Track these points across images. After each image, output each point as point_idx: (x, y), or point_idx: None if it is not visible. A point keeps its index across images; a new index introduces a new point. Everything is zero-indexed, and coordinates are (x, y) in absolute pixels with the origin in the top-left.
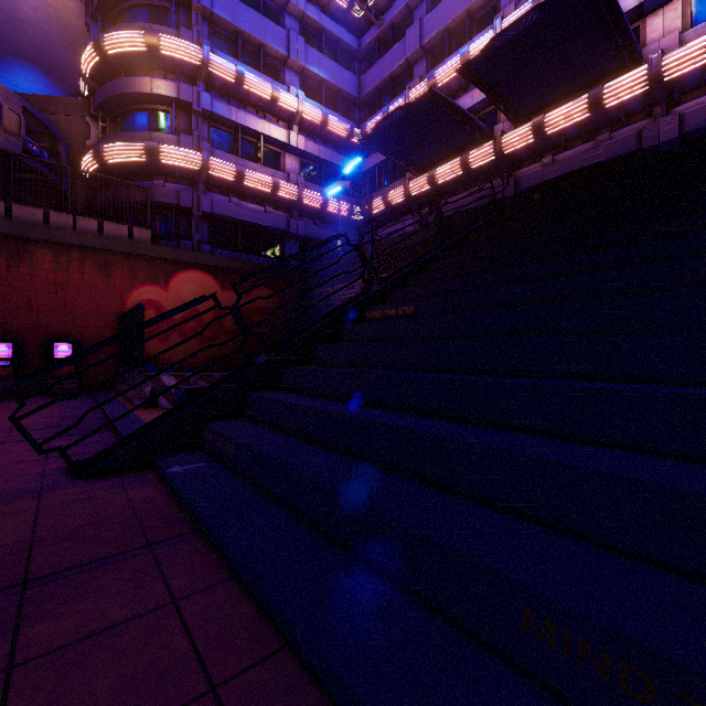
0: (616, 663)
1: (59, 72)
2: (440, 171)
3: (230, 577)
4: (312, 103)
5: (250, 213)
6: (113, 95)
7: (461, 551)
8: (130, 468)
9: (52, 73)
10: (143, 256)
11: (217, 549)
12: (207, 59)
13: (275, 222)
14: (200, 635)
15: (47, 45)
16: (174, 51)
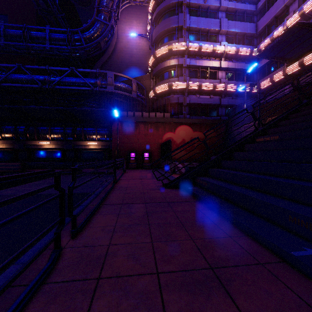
0: (309, 224)
1: (142, 66)
2: (307, 58)
3: (210, 209)
4: (231, 45)
5: (204, 100)
6: (158, 70)
7: (274, 204)
8: (176, 187)
9: (140, 67)
10: (167, 122)
11: (206, 204)
12: (188, 46)
13: (214, 101)
14: (206, 215)
15: (139, 59)
16: (177, 48)
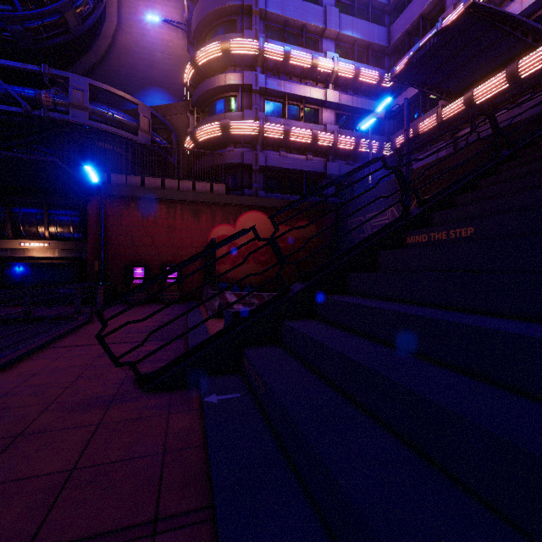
0: None
1: (174, 89)
2: (479, 90)
3: None
4: (346, 61)
5: (295, 162)
6: (202, 93)
7: None
8: (182, 385)
9: (171, 91)
10: (220, 204)
11: None
12: (263, 47)
13: (314, 166)
14: None
15: (169, 73)
16: (240, 49)
